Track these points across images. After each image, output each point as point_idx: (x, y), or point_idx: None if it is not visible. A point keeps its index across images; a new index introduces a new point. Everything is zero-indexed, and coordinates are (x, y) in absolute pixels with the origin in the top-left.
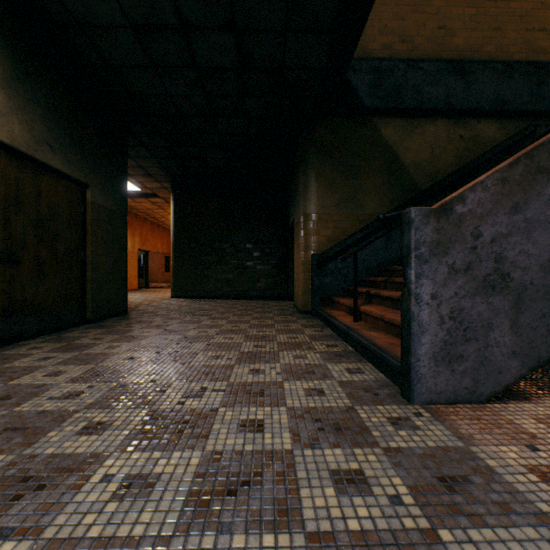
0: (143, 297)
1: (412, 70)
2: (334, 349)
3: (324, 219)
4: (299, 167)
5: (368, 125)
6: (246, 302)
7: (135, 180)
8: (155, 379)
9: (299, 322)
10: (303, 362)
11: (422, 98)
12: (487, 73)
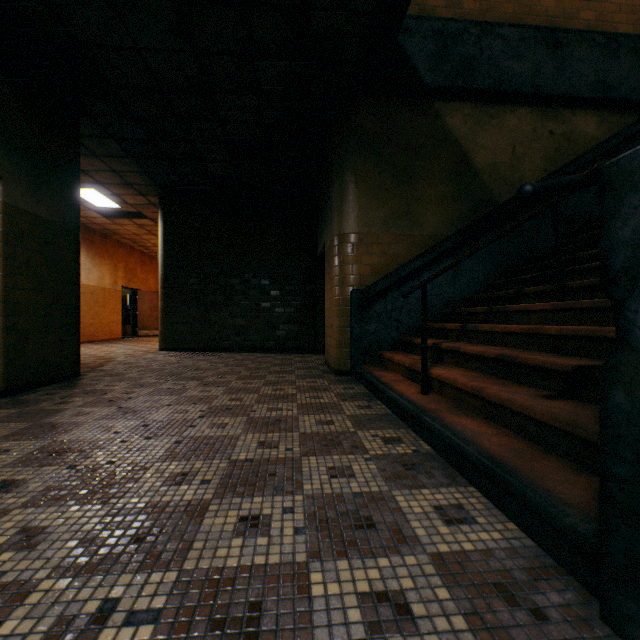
0: (121, 350)
1: (487, 37)
2: (398, 448)
3: (367, 241)
4: (332, 168)
5: (428, 110)
6: (260, 356)
7: (109, 191)
8: (6, 566)
9: (333, 390)
10: (348, 487)
11: (501, 76)
12: (586, 47)
